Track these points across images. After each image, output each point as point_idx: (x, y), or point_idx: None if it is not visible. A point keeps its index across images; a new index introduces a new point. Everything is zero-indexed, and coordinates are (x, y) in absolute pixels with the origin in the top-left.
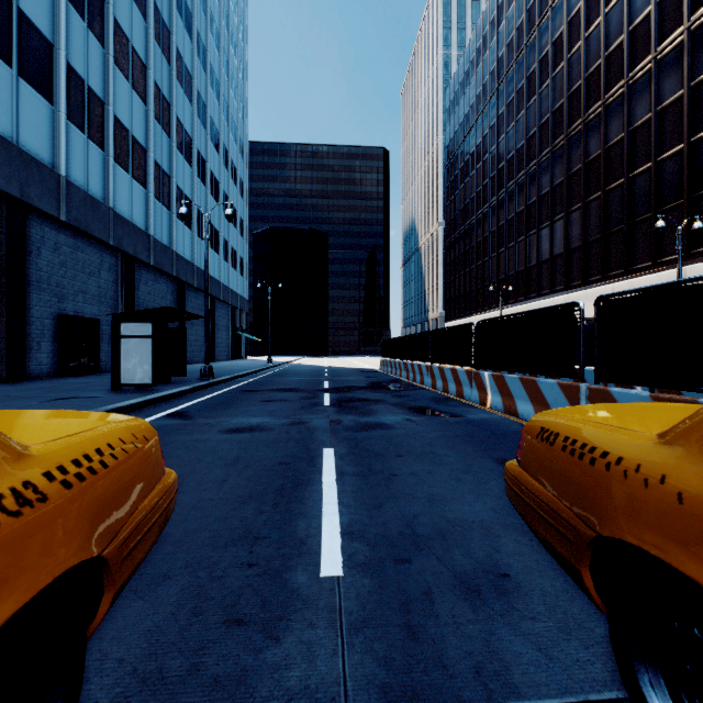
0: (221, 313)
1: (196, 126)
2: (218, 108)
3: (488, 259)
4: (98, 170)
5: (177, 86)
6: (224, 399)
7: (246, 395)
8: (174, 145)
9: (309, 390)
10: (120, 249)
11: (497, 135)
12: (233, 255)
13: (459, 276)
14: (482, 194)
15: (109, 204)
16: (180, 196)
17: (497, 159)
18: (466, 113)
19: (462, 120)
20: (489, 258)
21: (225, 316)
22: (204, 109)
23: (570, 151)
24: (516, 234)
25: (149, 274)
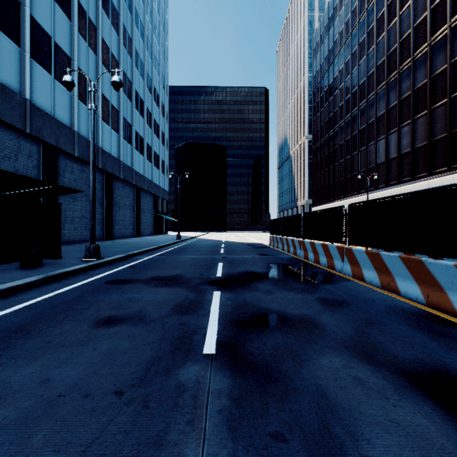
0: (145, 200)
1: (121, 52)
2: (142, 45)
3: (350, 157)
4: (12, 62)
5: (104, 15)
6: (45, 310)
7: (95, 297)
8: (100, 61)
9: (195, 281)
10: (39, 139)
11: (358, 59)
12: (156, 157)
13: (324, 172)
14: (344, 107)
15: (25, 96)
16: (107, 104)
17: (358, 78)
18: (330, 48)
19: (327, 54)
20: (350, 156)
21: (149, 203)
22: (130, 42)
23: (434, 55)
24: (377, 134)
25: (76, 164)
